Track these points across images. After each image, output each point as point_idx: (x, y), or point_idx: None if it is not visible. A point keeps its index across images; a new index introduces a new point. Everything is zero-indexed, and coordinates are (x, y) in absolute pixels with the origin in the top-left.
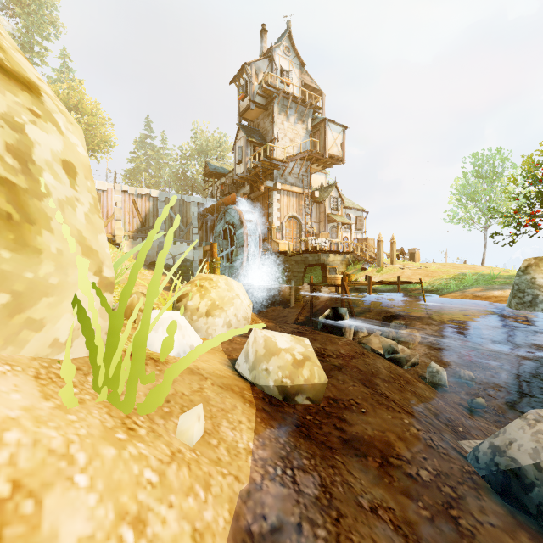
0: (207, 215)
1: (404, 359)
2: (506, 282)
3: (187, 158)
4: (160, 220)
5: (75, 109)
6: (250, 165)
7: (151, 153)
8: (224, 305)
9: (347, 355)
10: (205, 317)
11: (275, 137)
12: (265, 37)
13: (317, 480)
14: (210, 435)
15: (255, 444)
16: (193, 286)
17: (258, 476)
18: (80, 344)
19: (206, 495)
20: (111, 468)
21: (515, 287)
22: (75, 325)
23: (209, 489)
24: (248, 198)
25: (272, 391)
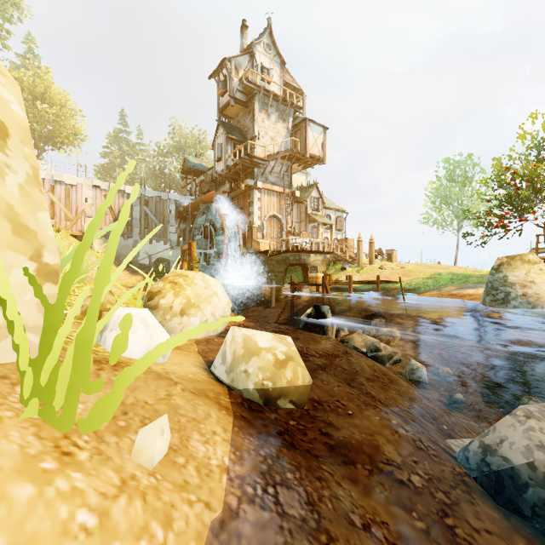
0: (185, 214)
1: (386, 357)
2: (479, 281)
3: (165, 154)
4: (113, 191)
5: (41, 99)
6: (230, 163)
7: (126, 148)
8: (200, 303)
9: (330, 354)
10: (180, 317)
11: (255, 134)
12: (245, 33)
13: (303, 497)
14: (177, 452)
15: (232, 458)
16: (167, 283)
17: (234, 499)
18: (9, 346)
19: (166, 535)
20: (23, 516)
21: (489, 284)
22: (1, 322)
23: (171, 526)
24: (228, 197)
25: (252, 395)
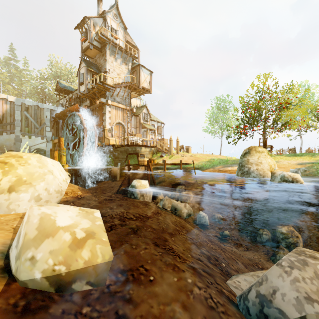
0: (57, 118)
1: (185, 212)
2: (233, 163)
3: (45, 79)
4: None
5: None
6: (90, 86)
7: (14, 71)
8: (33, 180)
9: (145, 215)
10: (7, 193)
11: (107, 70)
12: (100, 4)
13: None
14: None
15: None
16: None
17: None
18: None
19: None
20: None
21: (240, 164)
22: None
23: None
24: (88, 109)
25: (40, 284)
